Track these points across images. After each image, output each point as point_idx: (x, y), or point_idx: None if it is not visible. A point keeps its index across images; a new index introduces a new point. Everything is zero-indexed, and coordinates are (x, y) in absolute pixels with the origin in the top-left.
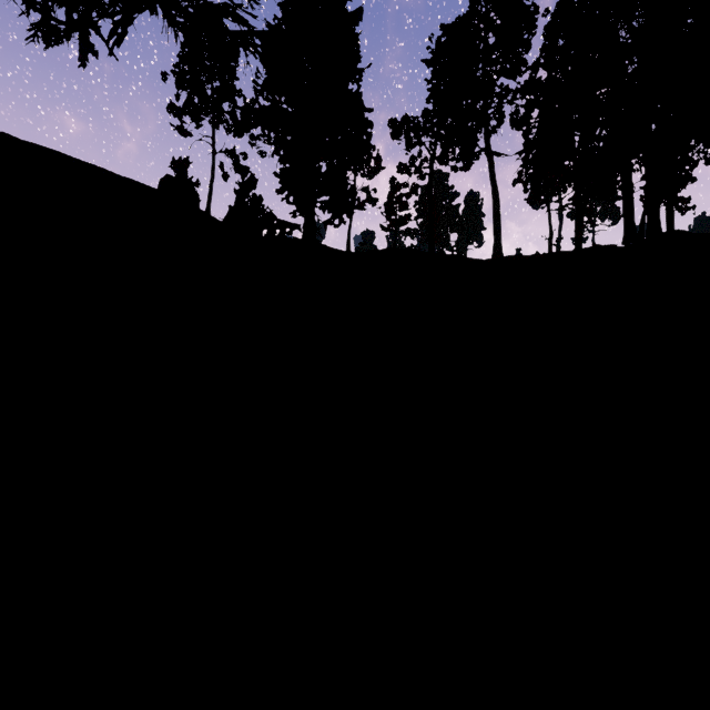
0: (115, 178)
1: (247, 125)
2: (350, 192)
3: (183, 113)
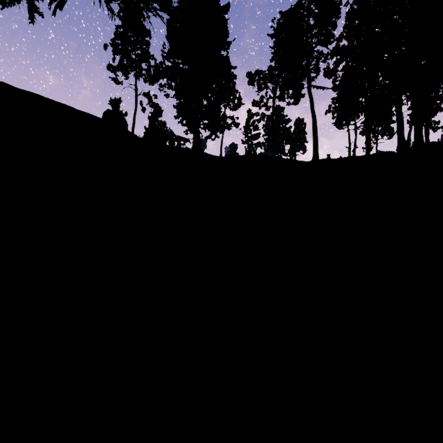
0: (75, 111)
1: (157, 77)
2: (222, 117)
3: (117, 70)
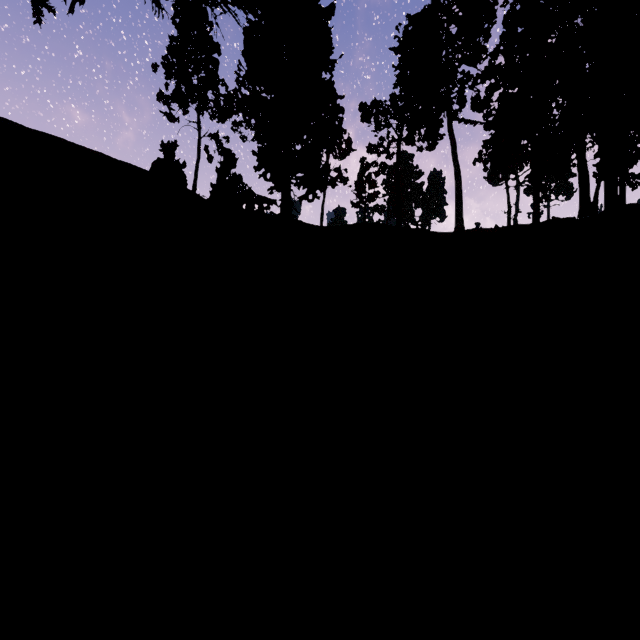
0: (112, 161)
1: (230, 111)
2: (323, 169)
3: (171, 101)
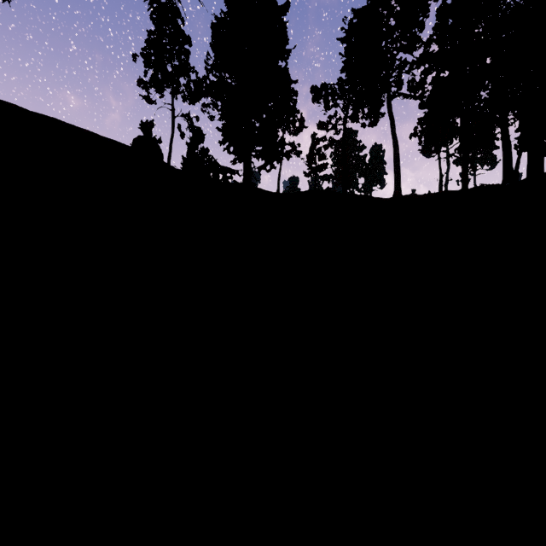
0: (99, 138)
1: (199, 95)
2: (279, 142)
3: (149, 86)
